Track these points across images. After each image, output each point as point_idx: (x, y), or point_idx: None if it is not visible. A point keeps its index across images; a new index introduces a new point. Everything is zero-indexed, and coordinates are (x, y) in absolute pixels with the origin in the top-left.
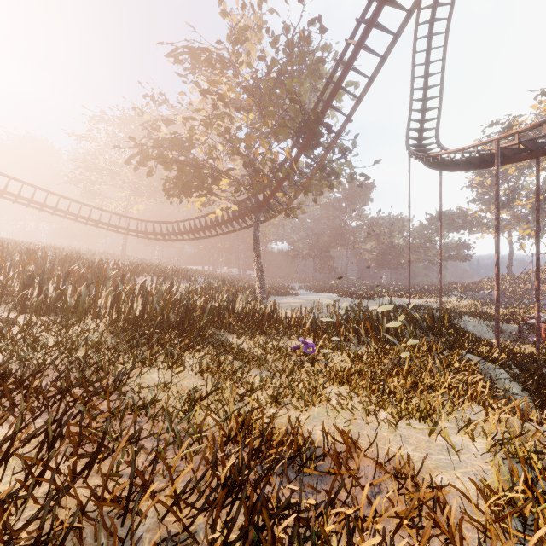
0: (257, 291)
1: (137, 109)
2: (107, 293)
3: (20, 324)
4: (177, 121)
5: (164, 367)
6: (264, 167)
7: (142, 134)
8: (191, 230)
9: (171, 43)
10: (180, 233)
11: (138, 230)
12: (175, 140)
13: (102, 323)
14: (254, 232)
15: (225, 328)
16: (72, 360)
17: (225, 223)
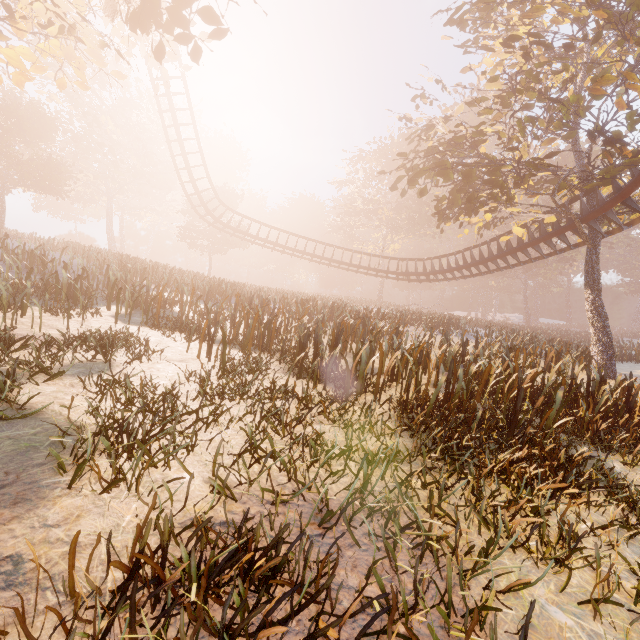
0: (593, 354)
1: (407, 114)
2: (392, 359)
3: (297, 398)
4: (454, 115)
5: (544, 558)
6: (633, 128)
7: (399, 161)
8: (466, 265)
9: (449, 8)
10: (450, 270)
11: (398, 272)
12: (455, 138)
13: (391, 409)
14: (587, 255)
15: (589, 437)
16: (367, 493)
17: (525, 247)
